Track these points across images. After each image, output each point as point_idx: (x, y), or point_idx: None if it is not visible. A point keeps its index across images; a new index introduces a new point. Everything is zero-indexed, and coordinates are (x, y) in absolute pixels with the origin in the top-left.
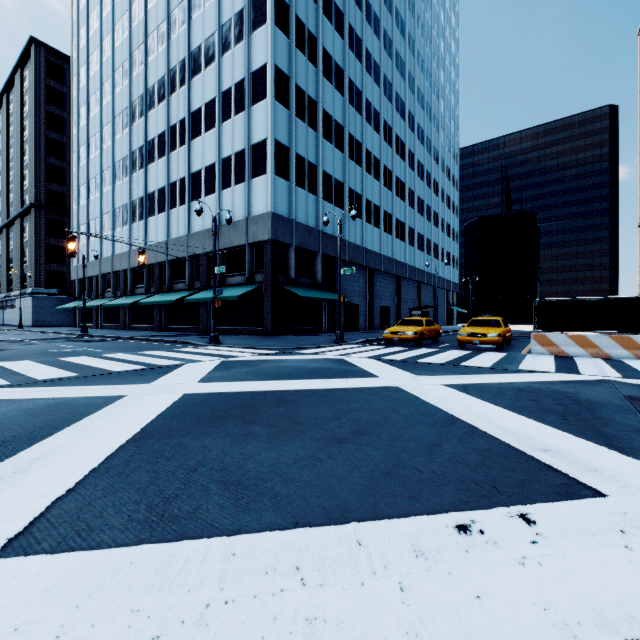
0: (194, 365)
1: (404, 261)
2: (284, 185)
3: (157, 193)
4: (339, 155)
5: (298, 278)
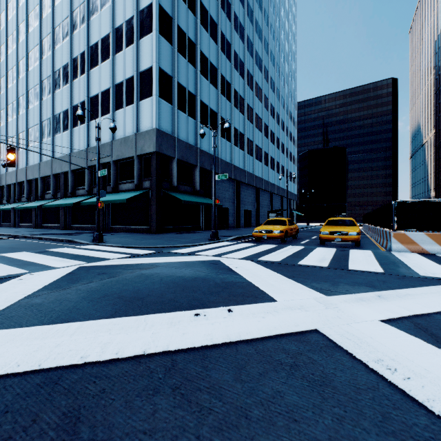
0: (31, 277)
1: (261, 177)
2: (168, 107)
3: (62, 114)
4: (213, 90)
5: (180, 186)
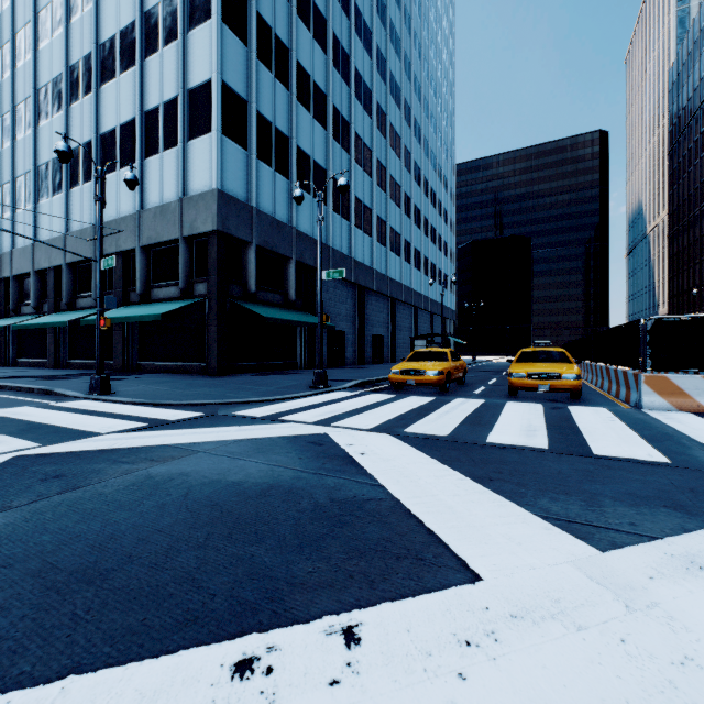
0: None
1: (399, 280)
2: (239, 154)
3: (51, 165)
4: (320, 131)
5: (261, 292)
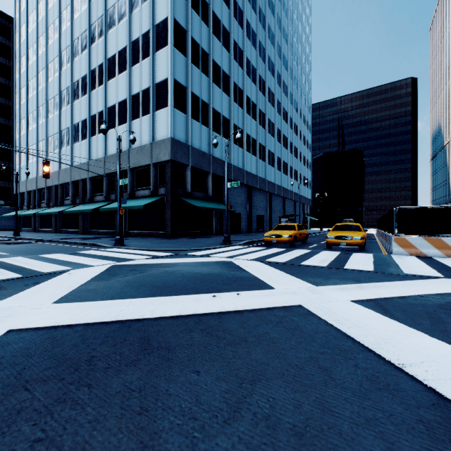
0: (77, 272)
1: (274, 182)
2: (182, 117)
3: (81, 124)
4: (226, 98)
5: (193, 192)
